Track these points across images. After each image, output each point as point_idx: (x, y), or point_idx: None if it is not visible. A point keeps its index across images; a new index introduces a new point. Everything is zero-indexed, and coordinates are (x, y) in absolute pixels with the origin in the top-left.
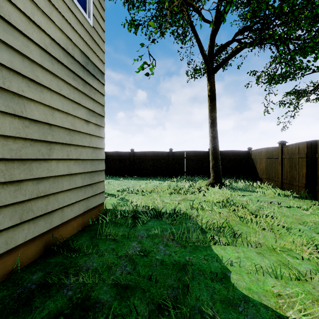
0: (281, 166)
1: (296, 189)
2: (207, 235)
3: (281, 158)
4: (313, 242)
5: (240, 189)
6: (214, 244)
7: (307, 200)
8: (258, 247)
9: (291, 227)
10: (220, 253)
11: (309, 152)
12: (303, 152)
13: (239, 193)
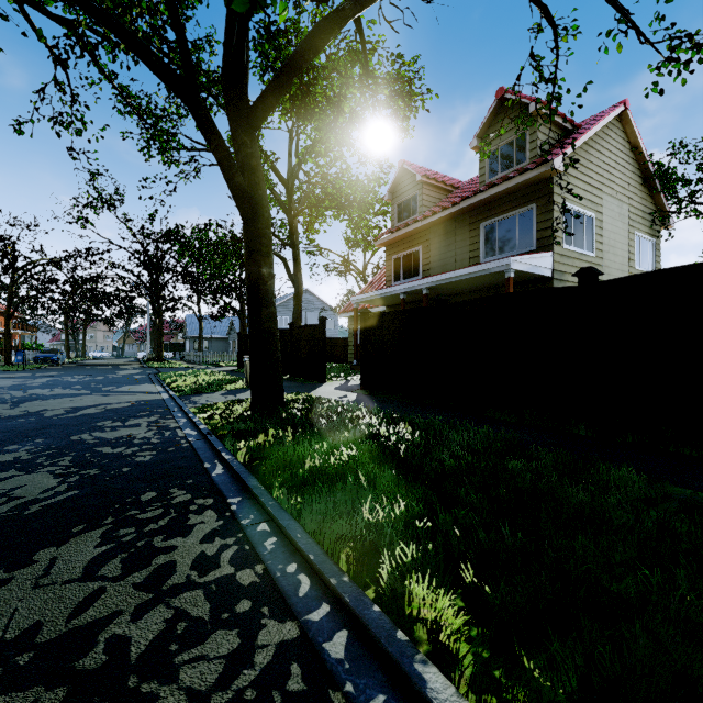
0: None
1: None
2: None
3: None
4: None
5: None
6: None
7: None
8: None
9: None
10: None
11: None
12: None
13: None
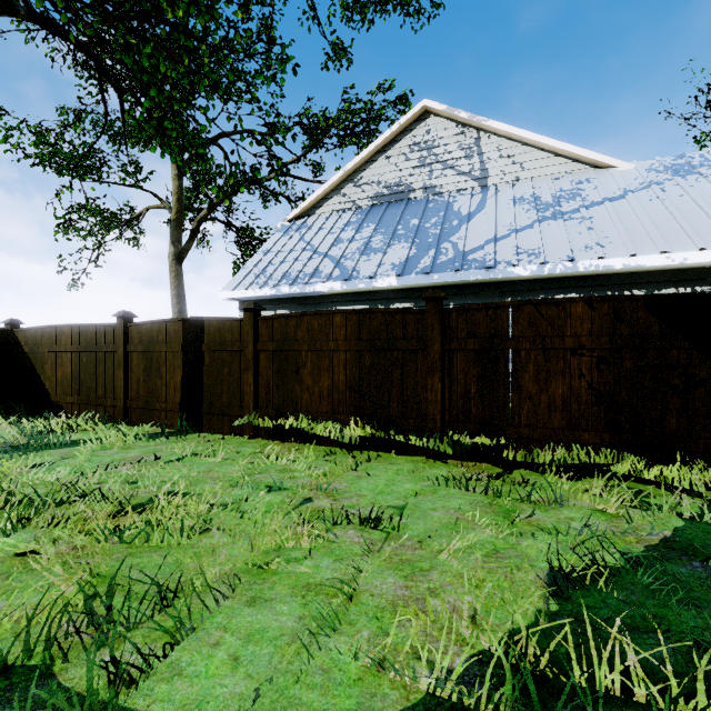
0: (125, 370)
1: (162, 418)
2: (62, 679)
3: (124, 351)
4: (296, 512)
5: (22, 448)
6: (132, 689)
7: (189, 435)
8: (237, 589)
9: (244, 498)
10: (184, 702)
11: (189, 340)
12: (177, 340)
13: (23, 462)
